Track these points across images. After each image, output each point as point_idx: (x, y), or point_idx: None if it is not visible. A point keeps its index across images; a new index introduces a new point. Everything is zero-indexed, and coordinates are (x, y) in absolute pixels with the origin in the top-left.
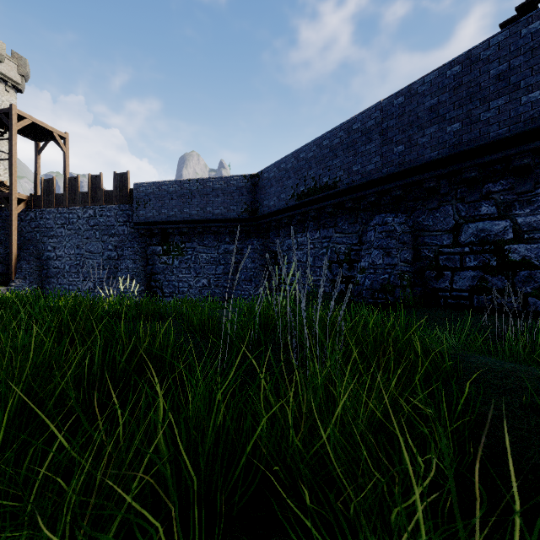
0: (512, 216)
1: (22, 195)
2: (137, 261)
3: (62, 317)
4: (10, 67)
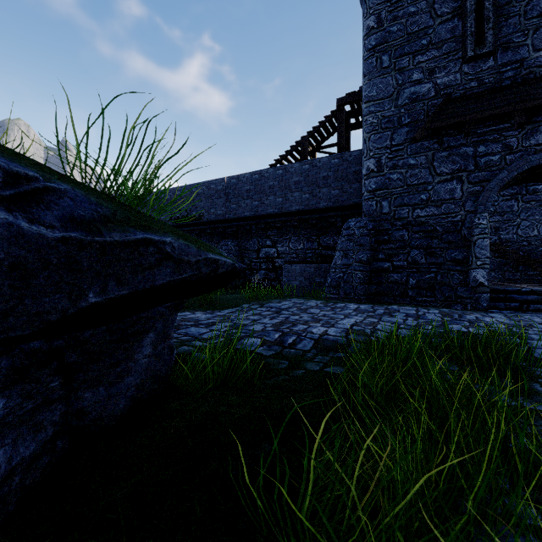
0: (276, 247)
1: None
2: None
3: None
4: None
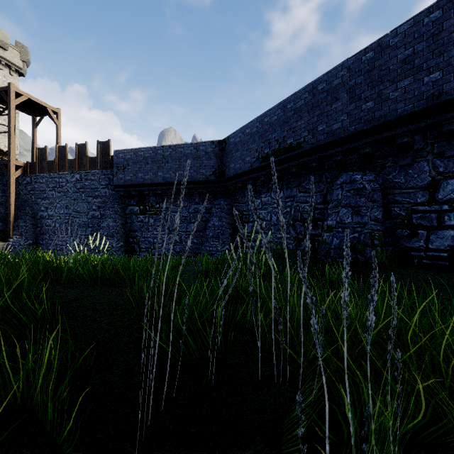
0: None
1: (19, 162)
2: (117, 220)
3: None
4: (14, 54)
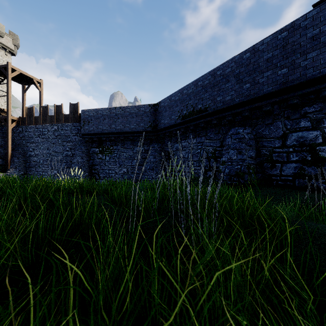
0: (321, 128)
1: (14, 117)
2: (84, 158)
3: (26, 194)
4: (8, 40)
